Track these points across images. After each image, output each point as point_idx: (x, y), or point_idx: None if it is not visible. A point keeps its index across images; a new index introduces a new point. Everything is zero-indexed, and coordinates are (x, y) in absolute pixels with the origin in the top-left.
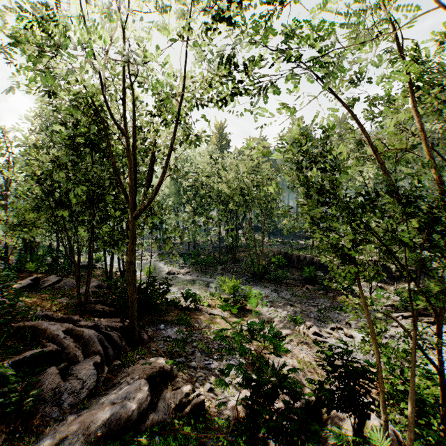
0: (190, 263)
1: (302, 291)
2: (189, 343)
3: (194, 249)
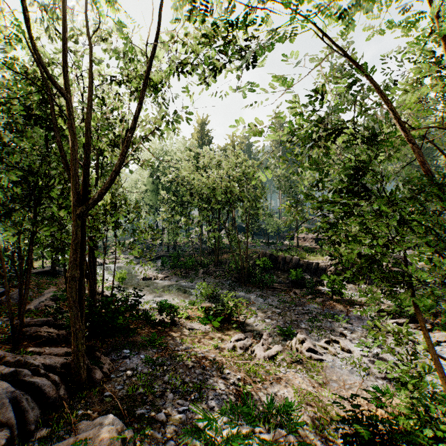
0: (169, 266)
1: (289, 296)
2: (160, 377)
3: (174, 251)
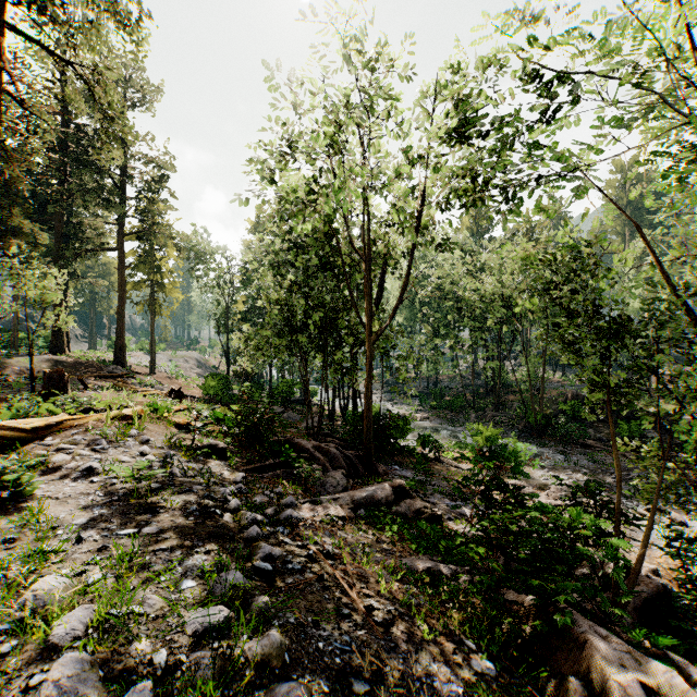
0: (429, 407)
1: (610, 458)
2: (428, 487)
3: (435, 387)
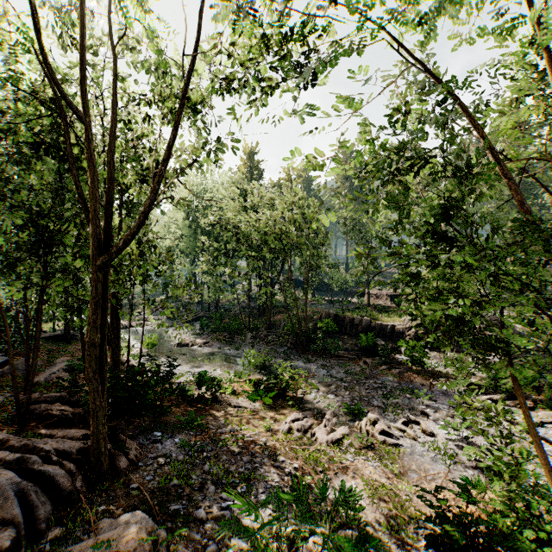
0: (210, 330)
1: (358, 367)
2: (199, 466)
3: (215, 311)
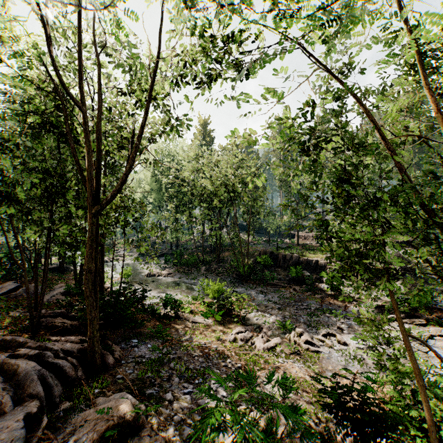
0: (172, 264)
1: (289, 293)
2: (166, 364)
3: (176, 249)
